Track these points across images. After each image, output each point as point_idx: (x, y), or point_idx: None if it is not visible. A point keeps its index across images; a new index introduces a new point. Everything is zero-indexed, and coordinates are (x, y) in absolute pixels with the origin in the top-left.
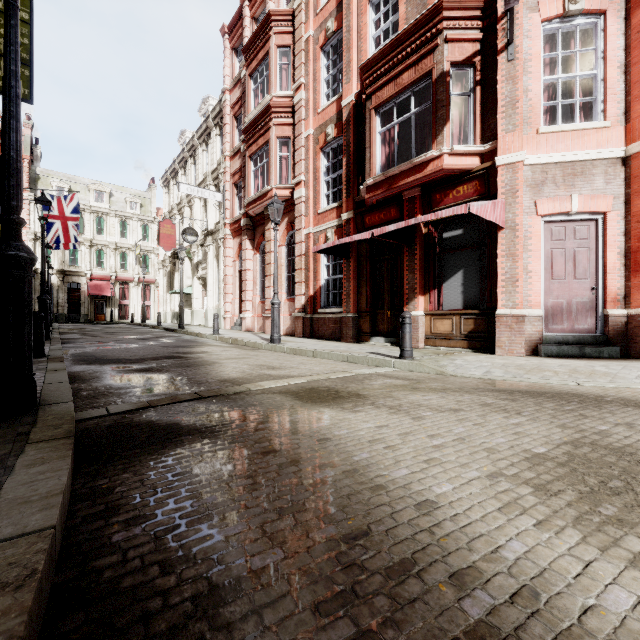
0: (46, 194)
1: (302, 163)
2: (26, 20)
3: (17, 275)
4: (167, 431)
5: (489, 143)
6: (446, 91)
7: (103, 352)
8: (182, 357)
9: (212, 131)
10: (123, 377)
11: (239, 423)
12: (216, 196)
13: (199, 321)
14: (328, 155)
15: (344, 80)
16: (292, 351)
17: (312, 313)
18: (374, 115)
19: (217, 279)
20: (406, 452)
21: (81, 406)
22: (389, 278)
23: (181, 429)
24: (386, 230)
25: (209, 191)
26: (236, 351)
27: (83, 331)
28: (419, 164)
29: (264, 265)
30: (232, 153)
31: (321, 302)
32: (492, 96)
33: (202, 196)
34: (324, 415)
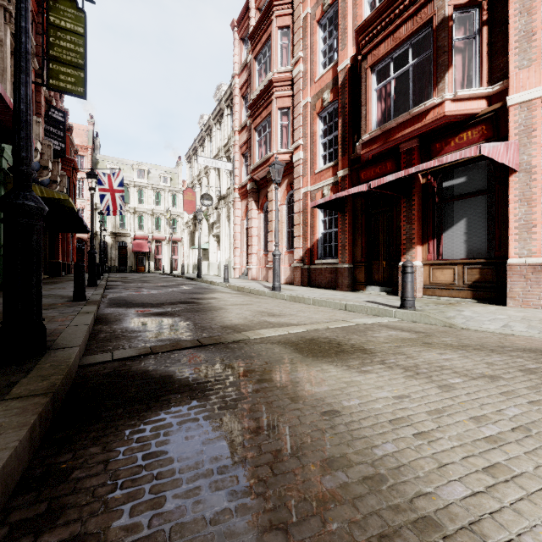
0: (100, 172)
1: (300, 129)
2: (82, 33)
3: (25, 224)
4: (158, 385)
5: (498, 83)
6: (448, 36)
7: (133, 297)
8: (194, 302)
9: (224, 112)
10: (140, 320)
11: (233, 380)
12: (227, 165)
13: (214, 271)
14: (324, 119)
15: (340, 47)
16: (291, 298)
17: (309, 264)
18: (370, 73)
19: (228, 236)
20: (449, 447)
21: (93, 349)
22: (384, 230)
23: (172, 384)
24: (384, 181)
25: (221, 162)
26: (241, 298)
27: (125, 279)
28: (418, 114)
29: (267, 222)
30: (240, 128)
31: (318, 254)
32: (501, 34)
33: (216, 166)
34: (328, 375)
